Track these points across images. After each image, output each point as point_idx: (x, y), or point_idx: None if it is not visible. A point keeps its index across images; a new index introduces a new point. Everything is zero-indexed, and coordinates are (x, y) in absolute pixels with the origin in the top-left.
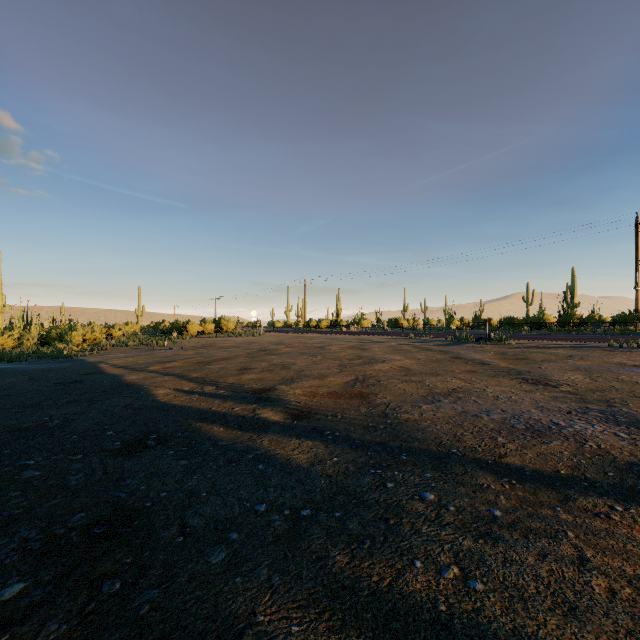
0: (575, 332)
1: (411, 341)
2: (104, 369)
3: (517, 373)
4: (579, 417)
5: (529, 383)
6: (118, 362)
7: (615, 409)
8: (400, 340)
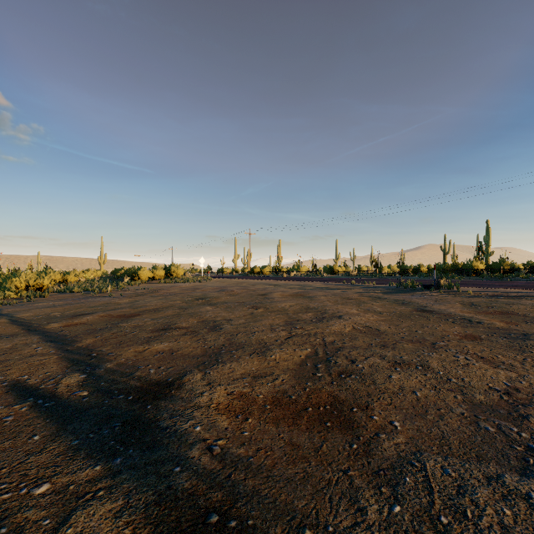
0: (507, 278)
1: (355, 288)
2: None
3: None
4: None
5: None
6: (26, 315)
7: None
8: (343, 286)
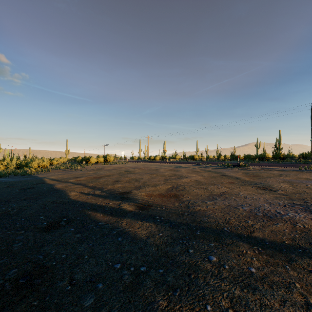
0: (281, 162)
1: (200, 166)
2: (46, 181)
3: (255, 183)
4: (290, 208)
5: (261, 189)
6: (54, 177)
7: (308, 204)
8: (195, 166)
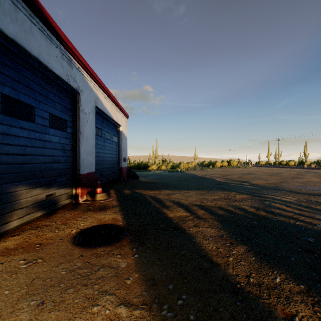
0: None
1: None
2: (197, 175)
3: None
4: None
5: None
6: (199, 174)
7: None
8: None
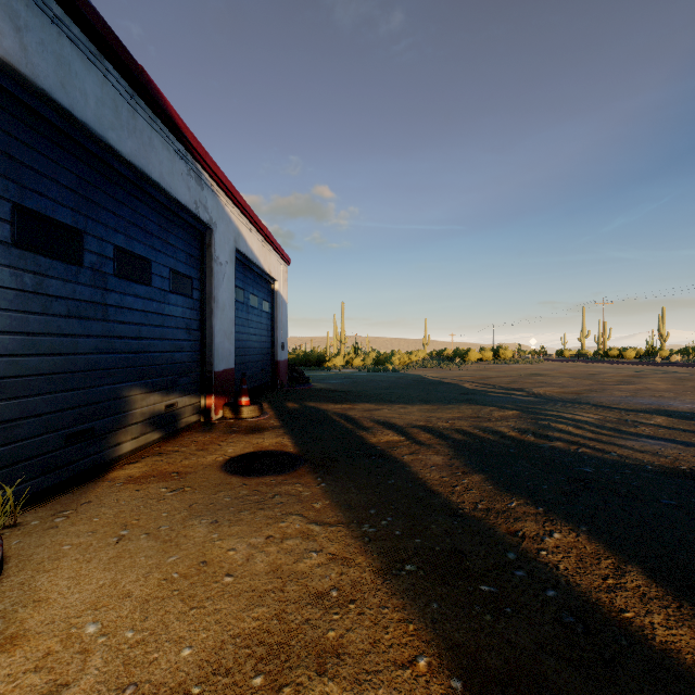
0: None
1: None
2: (427, 377)
3: None
4: None
5: None
6: (431, 375)
7: None
8: None
